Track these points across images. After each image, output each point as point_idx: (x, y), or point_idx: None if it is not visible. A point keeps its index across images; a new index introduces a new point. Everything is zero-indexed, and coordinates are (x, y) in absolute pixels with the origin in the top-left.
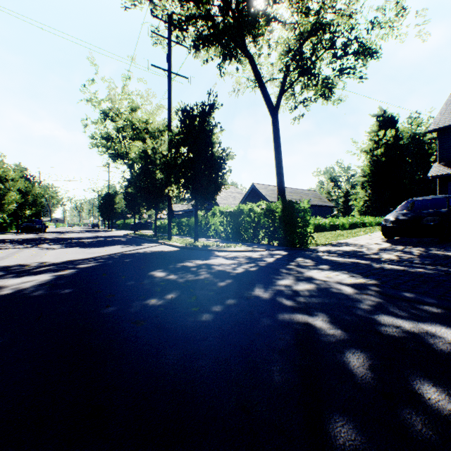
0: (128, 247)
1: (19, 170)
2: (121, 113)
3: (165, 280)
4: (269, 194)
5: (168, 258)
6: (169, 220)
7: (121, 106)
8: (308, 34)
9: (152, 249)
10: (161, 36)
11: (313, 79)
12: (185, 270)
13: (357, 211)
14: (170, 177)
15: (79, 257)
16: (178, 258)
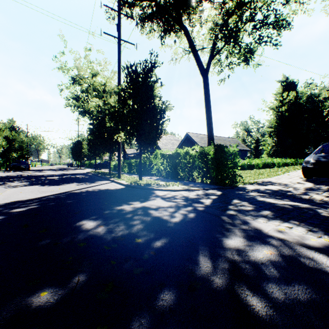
0: (81, 185)
1: (7, 123)
2: (85, 79)
3: (89, 237)
4: (200, 140)
5: (109, 198)
6: (118, 162)
7: (85, 72)
8: (232, 11)
9: (101, 187)
10: (111, 9)
11: (237, 45)
12: (119, 217)
13: (266, 154)
14: (117, 125)
15: (27, 197)
16: (119, 199)
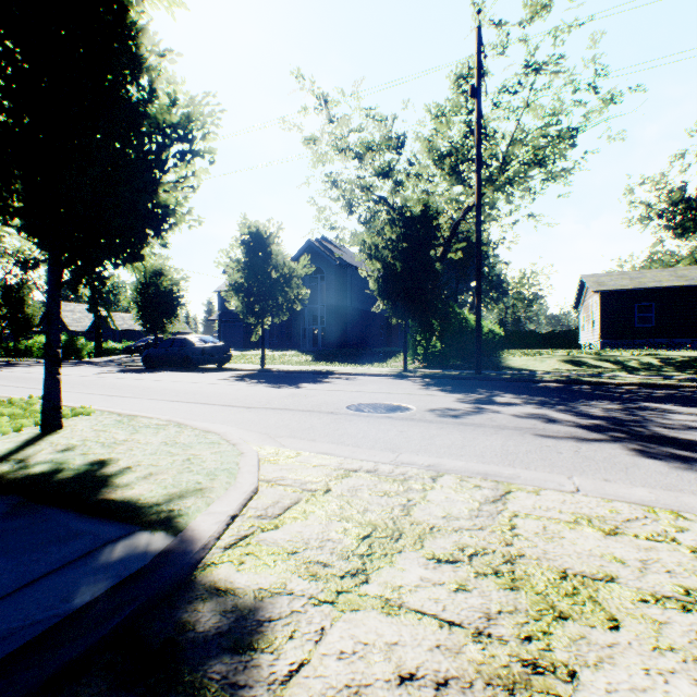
0: None
1: None
2: None
3: None
4: (117, 321)
5: None
6: None
7: None
8: None
9: None
10: None
11: None
12: None
13: None
14: None
15: None
16: None
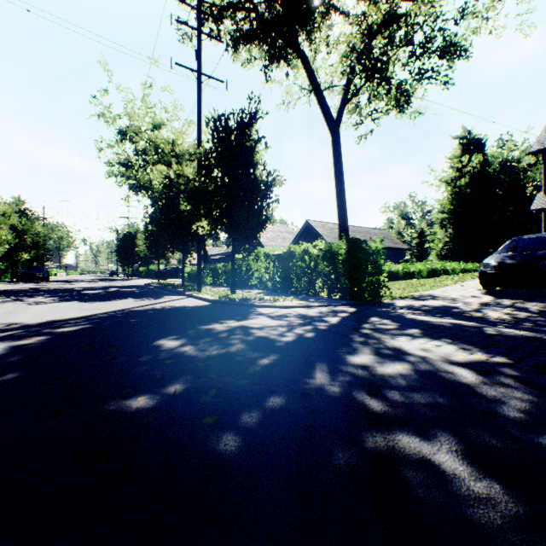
0: (143, 301)
1: (14, 204)
2: (142, 132)
3: (176, 356)
4: (327, 233)
5: (190, 317)
6: (199, 266)
7: (141, 122)
8: (378, 28)
9: (174, 304)
10: (188, 26)
11: (385, 84)
12: (210, 336)
13: (435, 255)
14: (198, 208)
15: (68, 316)
16: (205, 318)
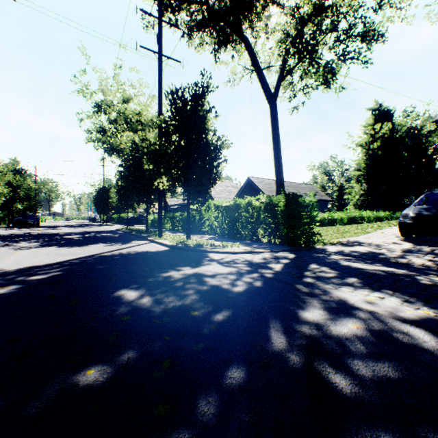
0: (112, 246)
1: (10, 164)
2: (114, 105)
3: (133, 310)
4: (265, 187)
5: (151, 263)
6: (159, 216)
7: (113, 97)
8: (308, 18)
9: (138, 249)
10: (150, 15)
11: (315, 63)
12: (167, 286)
13: (352, 205)
14: (159, 167)
15: (44, 261)
16: (163, 264)
